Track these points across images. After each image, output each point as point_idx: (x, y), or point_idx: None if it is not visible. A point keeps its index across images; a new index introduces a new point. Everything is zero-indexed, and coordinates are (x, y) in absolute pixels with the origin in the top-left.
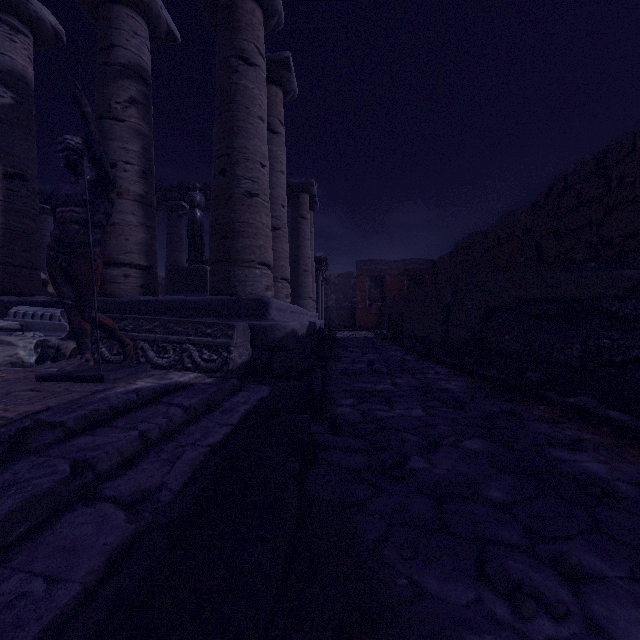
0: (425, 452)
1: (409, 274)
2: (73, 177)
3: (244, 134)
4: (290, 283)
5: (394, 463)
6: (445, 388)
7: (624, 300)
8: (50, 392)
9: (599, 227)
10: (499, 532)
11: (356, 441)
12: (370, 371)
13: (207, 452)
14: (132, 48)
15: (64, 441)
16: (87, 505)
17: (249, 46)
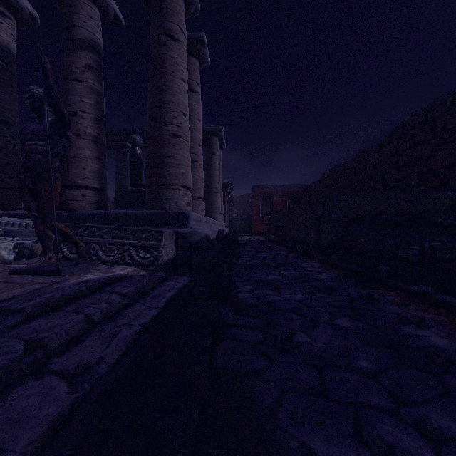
0: (307, 329)
1: (290, 195)
2: (38, 118)
3: (170, 91)
4: (205, 201)
5: (283, 338)
6: (319, 278)
7: (447, 213)
8: (18, 283)
9: (428, 161)
10: (369, 397)
11: (254, 320)
12: (263, 265)
13: (138, 330)
14: (88, 28)
15: (23, 324)
16: (36, 378)
17: (174, 26)
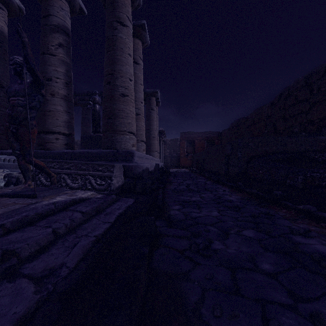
0: (221, 238)
1: (207, 139)
2: (19, 80)
3: (120, 63)
4: (146, 143)
5: (204, 246)
6: (229, 199)
7: (322, 152)
8: (3, 204)
9: (307, 114)
10: (272, 294)
11: (181, 231)
12: (188, 190)
13: (94, 240)
14: (60, 16)
15: (3, 236)
16: (9, 281)
17: (123, 15)
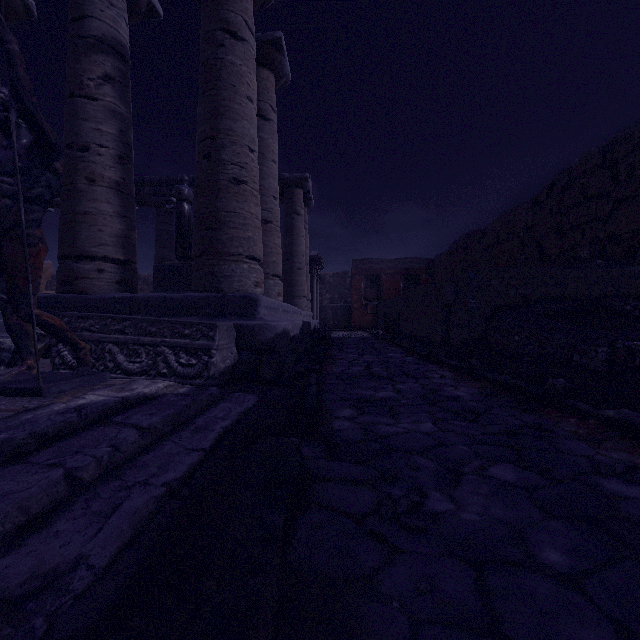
0: (445, 485)
1: (405, 273)
2: (5, 140)
3: (230, 115)
4: (284, 281)
5: (410, 505)
6: (454, 395)
7: (639, 298)
8: None
9: (606, 222)
10: (579, 634)
11: (358, 468)
12: (369, 375)
13: (161, 495)
14: (107, 20)
15: None
16: None
17: (236, 18)
